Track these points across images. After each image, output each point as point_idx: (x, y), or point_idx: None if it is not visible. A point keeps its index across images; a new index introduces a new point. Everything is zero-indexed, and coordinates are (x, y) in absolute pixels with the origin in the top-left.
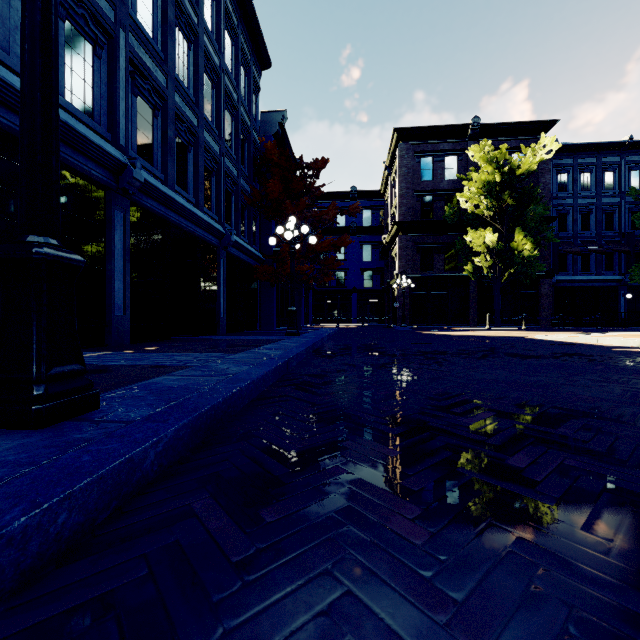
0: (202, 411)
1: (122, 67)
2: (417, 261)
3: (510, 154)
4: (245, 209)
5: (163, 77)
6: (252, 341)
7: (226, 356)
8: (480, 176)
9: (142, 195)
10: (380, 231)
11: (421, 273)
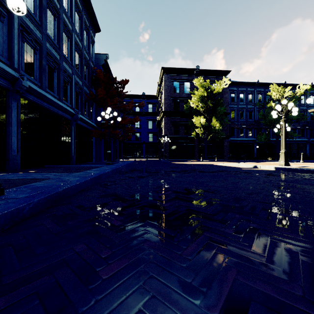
0: (51, 194)
1: (16, 28)
2: (172, 129)
3: (212, 83)
4: (86, 101)
5: (40, 34)
6: (87, 167)
7: (71, 174)
8: (198, 93)
9: (27, 93)
10: (156, 114)
11: (174, 135)
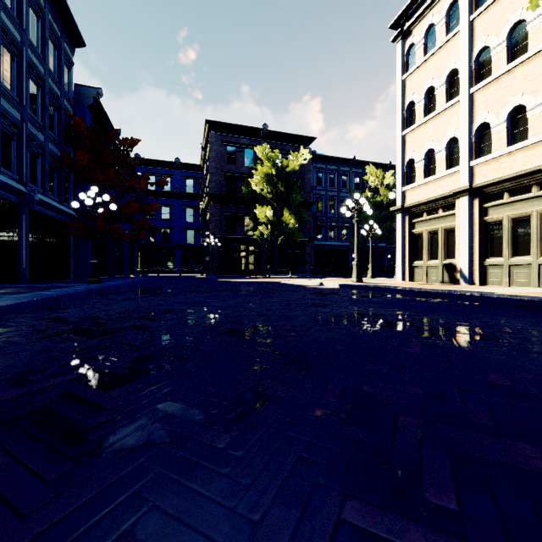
0: None
1: None
2: (224, 225)
3: (288, 155)
4: (55, 170)
5: None
6: (48, 287)
7: (4, 296)
8: (263, 169)
9: None
10: (200, 198)
11: (227, 235)
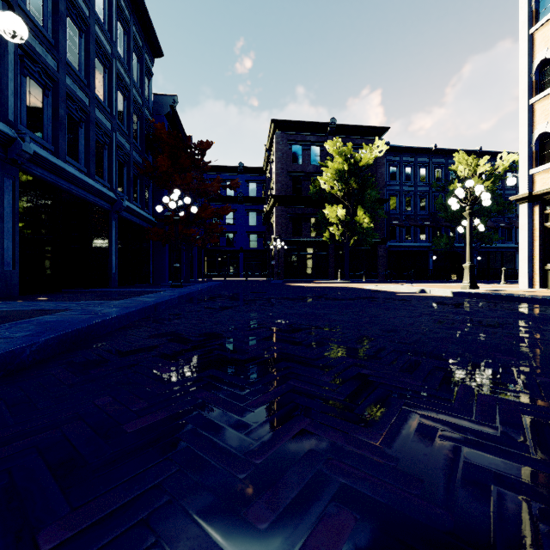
0: (68, 331)
1: (11, 51)
2: (290, 228)
3: (358, 149)
4: (138, 178)
5: (53, 61)
6: (138, 292)
7: (106, 302)
8: (334, 165)
9: (32, 165)
10: (263, 201)
11: (293, 237)
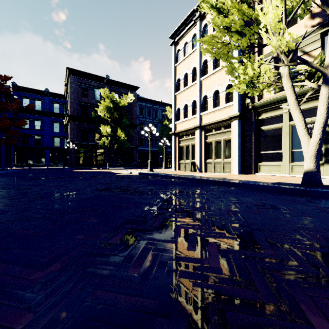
0: None
1: None
2: (80, 136)
3: (122, 95)
4: None
5: None
6: None
7: None
8: (104, 103)
9: None
10: (64, 117)
11: (82, 142)
